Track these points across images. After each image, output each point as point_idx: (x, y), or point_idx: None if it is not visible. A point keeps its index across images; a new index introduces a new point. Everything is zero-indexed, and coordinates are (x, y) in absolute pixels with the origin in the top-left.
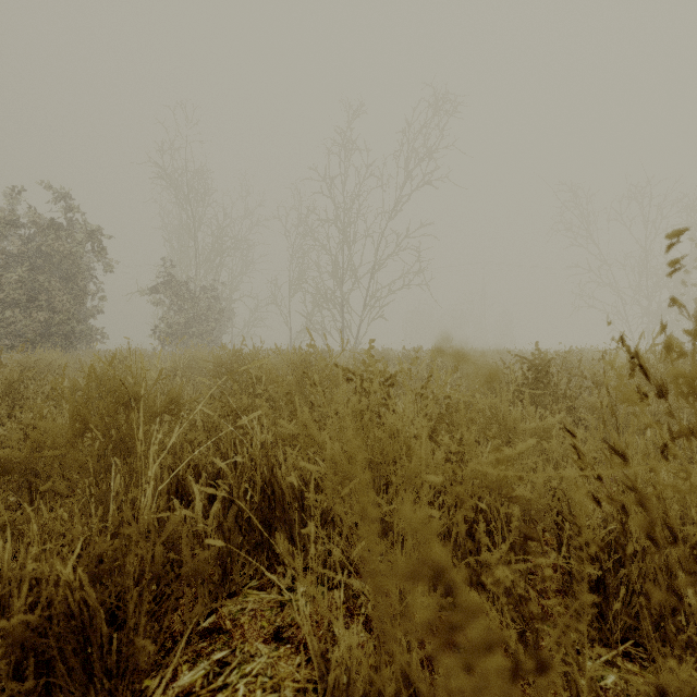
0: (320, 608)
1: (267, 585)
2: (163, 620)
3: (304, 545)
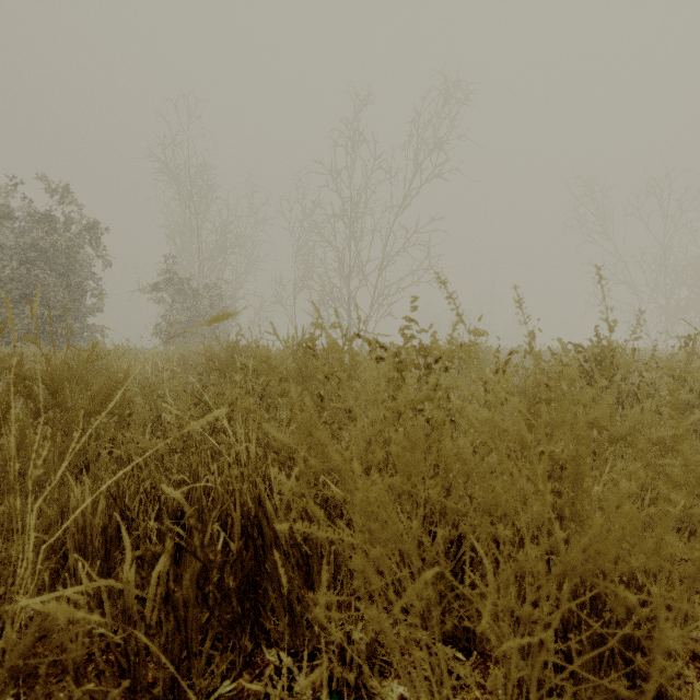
0: None
1: None
2: None
3: None
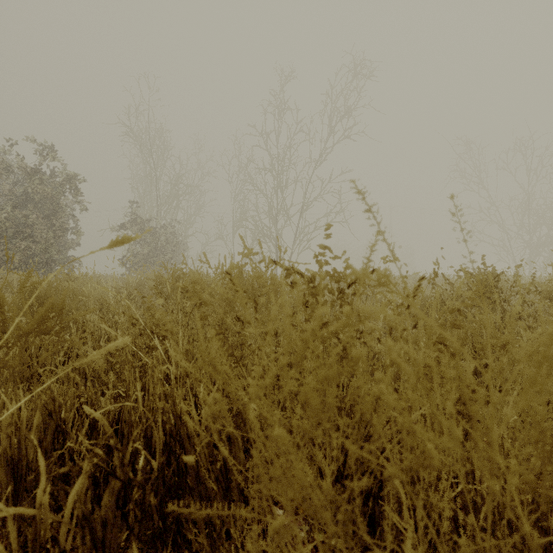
0: None
1: None
2: None
3: None
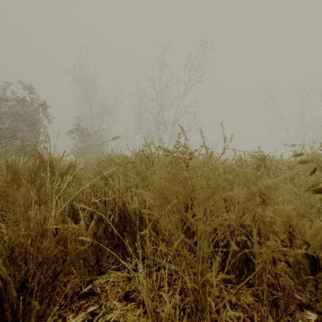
0: (153, 281)
1: (121, 268)
2: (58, 287)
3: (142, 246)
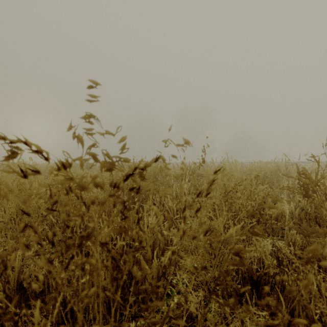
0: None
1: None
2: None
3: None
